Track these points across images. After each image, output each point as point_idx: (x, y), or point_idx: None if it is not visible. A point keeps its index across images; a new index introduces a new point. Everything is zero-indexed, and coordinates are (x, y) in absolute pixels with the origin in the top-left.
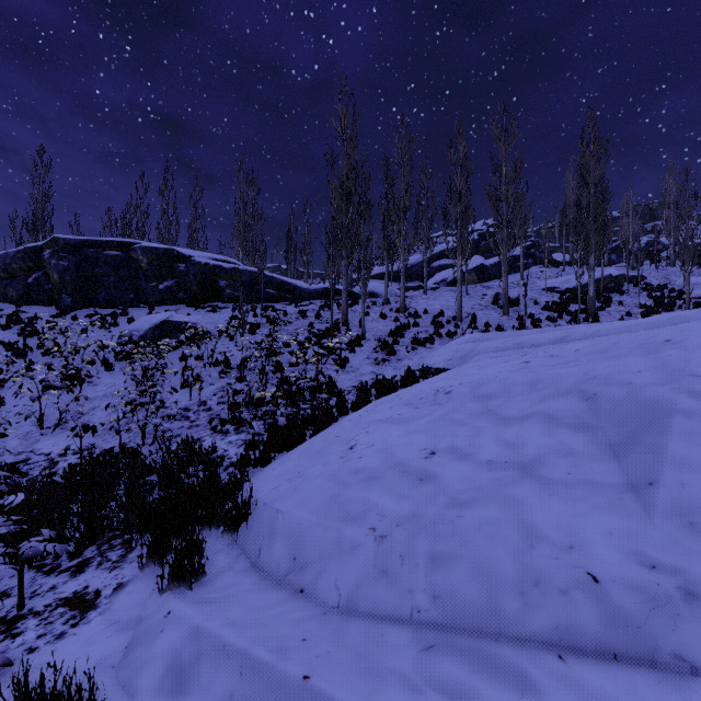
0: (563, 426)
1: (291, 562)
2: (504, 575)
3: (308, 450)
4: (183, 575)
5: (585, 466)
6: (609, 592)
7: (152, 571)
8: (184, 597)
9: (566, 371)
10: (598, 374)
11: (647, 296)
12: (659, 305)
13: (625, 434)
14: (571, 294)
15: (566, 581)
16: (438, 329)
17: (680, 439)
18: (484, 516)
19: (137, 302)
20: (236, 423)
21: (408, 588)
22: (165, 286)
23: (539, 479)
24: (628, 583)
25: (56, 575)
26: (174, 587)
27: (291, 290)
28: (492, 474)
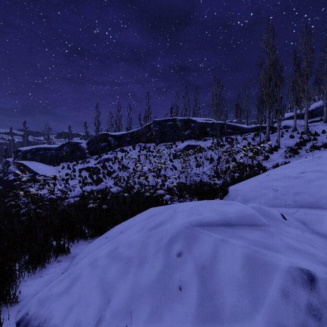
0: None
1: (243, 200)
2: (323, 195)
3: (248, 179)
4: None
5: None
6: None
7: None
8: None
9: None
10: None
11: None
12: None
13: None
14: None
15: None
16: None
17: None
18: (319, 182)
19: (177, 140)
20: (217, 177)
21: (285, 200)
22: (187, 133)
23: None
24: None
25: (175, 202)
26: None
27: (239, 129)
28: None
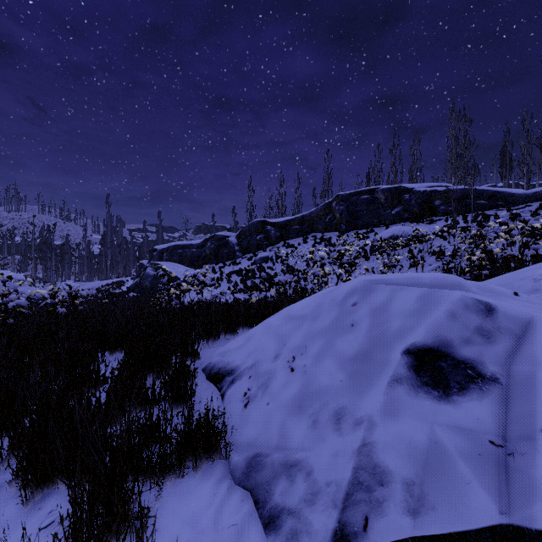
0: None
1: None
2: None
3: None
4: None
5: None
6: None
7: None
8: None
9: None
10: None
11: None
12: None
13: None
14: None
15: None
16: None
17: None
18: None
19: (378, 224)
20: None
21: None
22: (395, 211)
23: None
24: None
25: None
26: None
27: (504, 198)
28: None
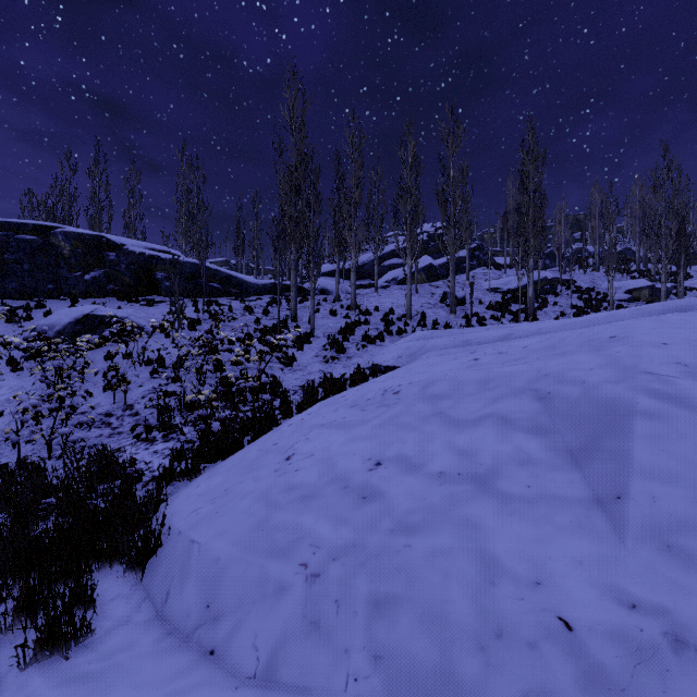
0: (519, 430)
1: (204, 611)
2: (460, 624)
3: (240, 461)
4: (57, 640)
5: (545, 476)
6: (585, 642)
7: (21, 632)
8: (53, 673)
9: (518, 369)
10: (550, 371)
11: (578, 298)
12: (588, 306)
13: (585, 438)
14: (512, 294)
15: (534, 629)
16: (389, 326)
17: (644, 444)
18: (436, 544)
19: (57, 294)
20: (164, 429)
21: (343, 646)
22: (92, 276)
23: (496, 494)
24: (606, 629)
25: None
26: (44, 657)
27: (238, 285)
28: (444, 489)
